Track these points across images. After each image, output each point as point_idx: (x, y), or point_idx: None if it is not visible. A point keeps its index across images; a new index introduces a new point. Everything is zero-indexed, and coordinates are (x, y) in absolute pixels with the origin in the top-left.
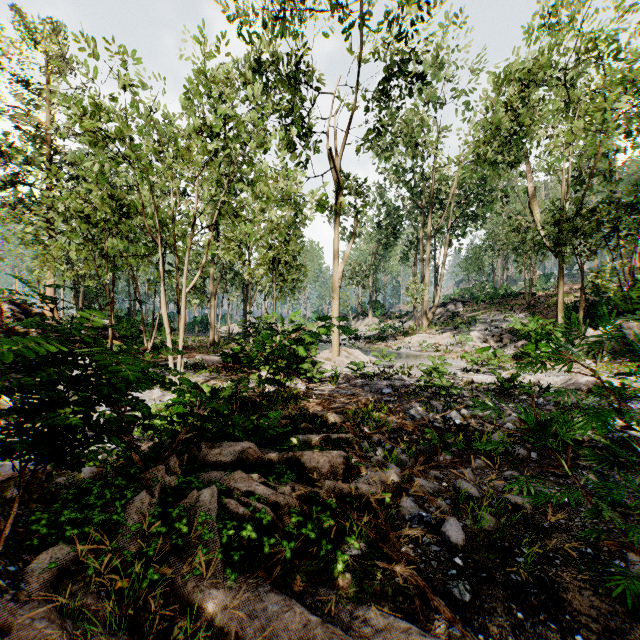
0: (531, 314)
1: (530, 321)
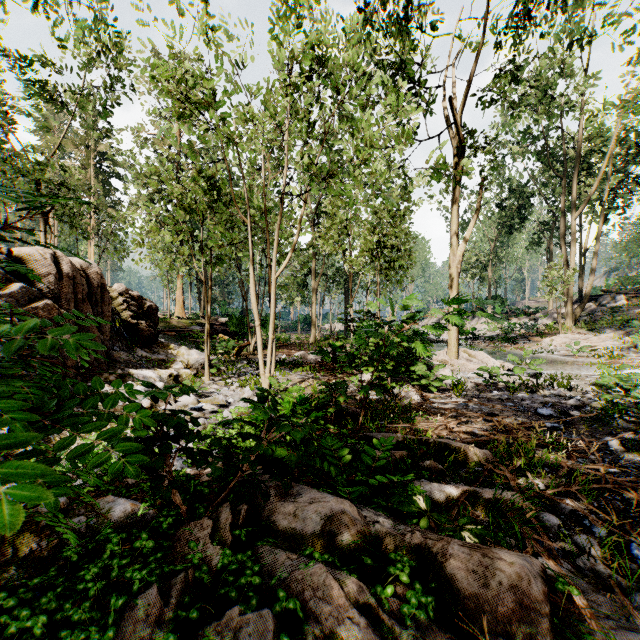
0: None
1: None
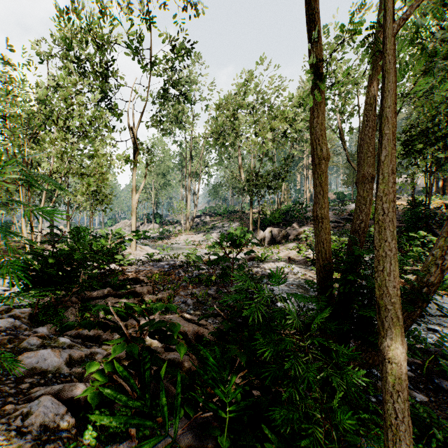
0: (241, 223)
1: (237, 228)
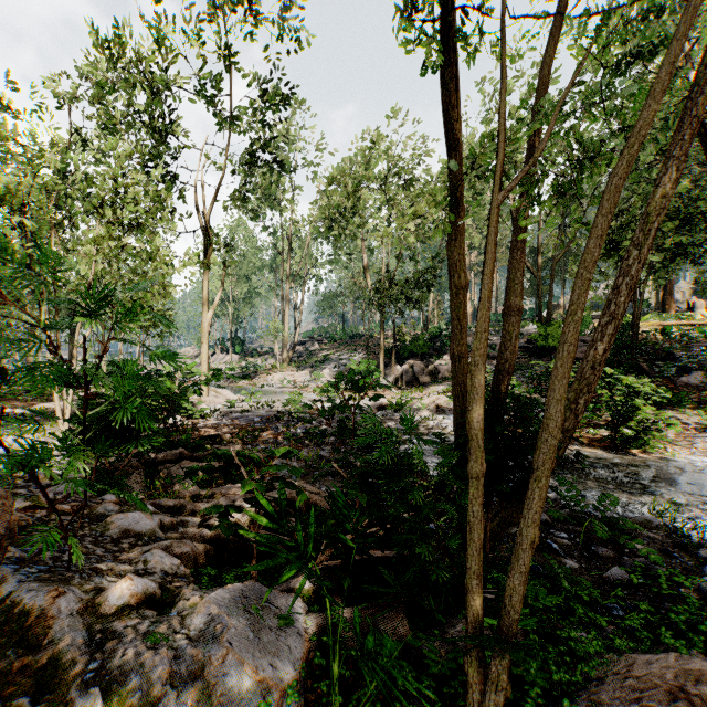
0: (368, 354)
1: (361, 362)
